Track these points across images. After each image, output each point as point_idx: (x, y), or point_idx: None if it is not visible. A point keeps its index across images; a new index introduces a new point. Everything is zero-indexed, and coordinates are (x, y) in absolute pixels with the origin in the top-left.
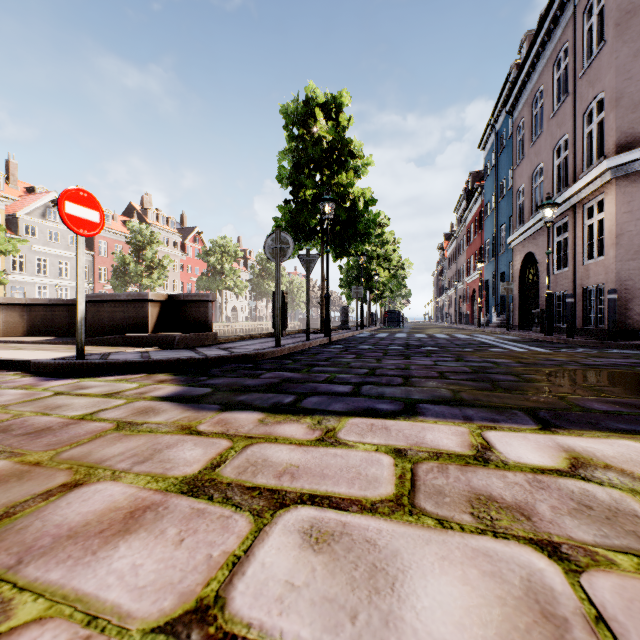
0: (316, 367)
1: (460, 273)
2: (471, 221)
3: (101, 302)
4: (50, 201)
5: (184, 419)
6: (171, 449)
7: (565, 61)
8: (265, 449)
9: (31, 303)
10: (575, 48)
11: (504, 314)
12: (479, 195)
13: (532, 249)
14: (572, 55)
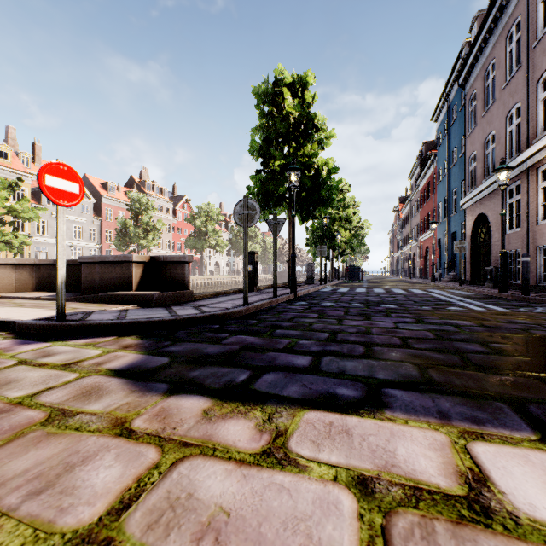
0: (278, 329)
1: (414, 232)
2: (424, 186)
3: (93, 263)
4: None
5: (123, 407)
6: (85, 465)
7: (518, 34)
8: (196, 470)
9: (39, 263)
10: (528, 20)
11: (456, 269)
12: (432, 162)
13: (484, 210)
14: (525, 27)
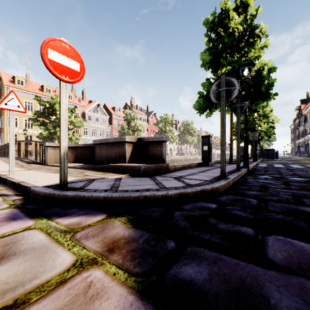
0: None
1: None
2: None
3: (101, 144)
4: (96, 105)
5: None
6: None
7: None
8: None
9: (75, 146)
10: None
11: None
12: None
13: None
14: None
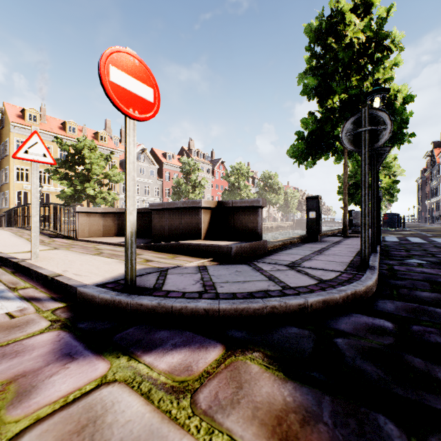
0: None
1: None
2: None
3: (162, 210)
4: (140, 150)
5: None
6: None
7: None
8: None
9: (119, 211)
10: None
11: None
12: None
13: None
14: None
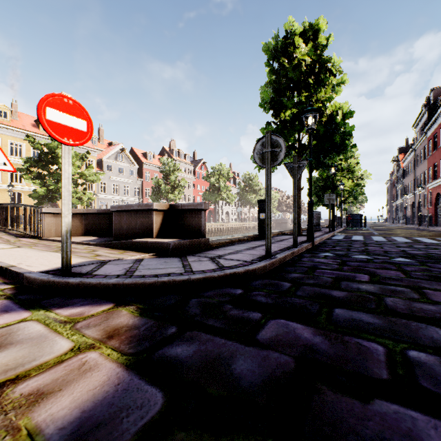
0: (335, 307)
1: (419, 180)
2: (434, 132)
3: (121, 211)
4: (119, 149)
5: None
6: None
7: None
8: None
9: (86, 212)
10: None
11: None
12: None
13: None
14: None
